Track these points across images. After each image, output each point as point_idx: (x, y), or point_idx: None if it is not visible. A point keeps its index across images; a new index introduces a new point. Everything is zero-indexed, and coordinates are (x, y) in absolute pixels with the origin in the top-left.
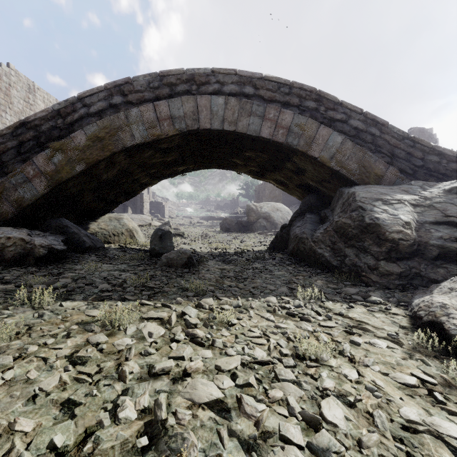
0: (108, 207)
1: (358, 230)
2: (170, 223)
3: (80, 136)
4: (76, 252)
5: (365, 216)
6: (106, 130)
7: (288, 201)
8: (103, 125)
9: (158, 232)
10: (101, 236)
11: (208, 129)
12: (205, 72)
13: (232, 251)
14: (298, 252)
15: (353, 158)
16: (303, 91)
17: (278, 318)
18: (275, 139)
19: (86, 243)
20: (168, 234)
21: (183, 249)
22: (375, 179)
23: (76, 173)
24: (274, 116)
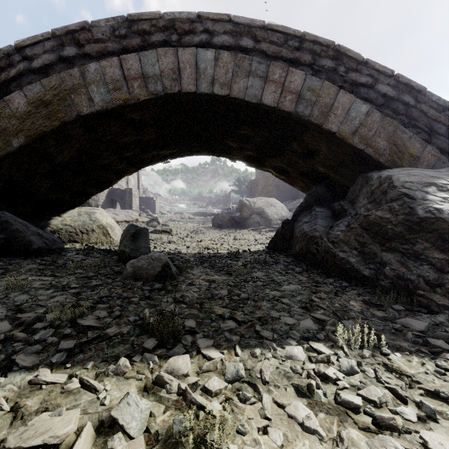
0: (76, 199)
1: (404, 227)
2: (158, 219)
3: (18, 99)
4: (18, 256)
5: (416, 206)
6: (53, 91)
7: (281, 197)
8: (50, 84)
9: (131, 229)
10: (65, 234)
11: (192, 93)
12: (189, 17)
13: (224, 252)
14: (307, 254)
15: (382, 133)
16: (318, 46)
17: (323, 416)
18: (281, 107)
19: (33, 244)
20: (144, 232)
21: (157, 254)
22: (409, 161)
23: (12, 150)
24: (280, 76)
